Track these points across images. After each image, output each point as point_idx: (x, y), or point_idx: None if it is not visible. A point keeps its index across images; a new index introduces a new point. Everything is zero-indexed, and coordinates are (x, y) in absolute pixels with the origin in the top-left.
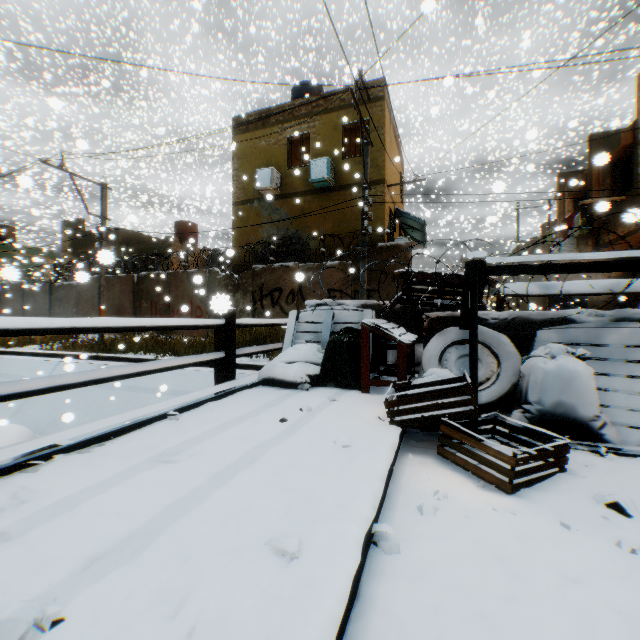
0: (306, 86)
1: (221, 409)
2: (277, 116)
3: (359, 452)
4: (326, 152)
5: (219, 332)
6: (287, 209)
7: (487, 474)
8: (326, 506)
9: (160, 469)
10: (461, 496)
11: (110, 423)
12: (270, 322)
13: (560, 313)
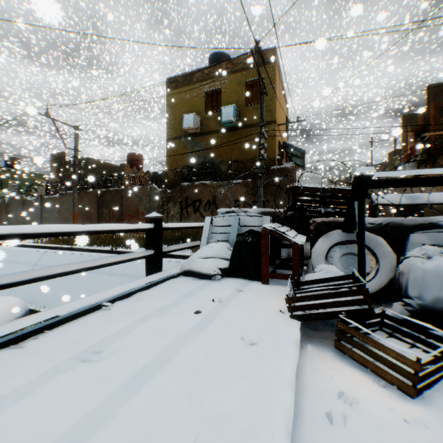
0: (218, 55)
1: (147, 299)
2: (198, 76)
3: (266, 351)
4: (233, 101)
5: (149, 234)
6: (205, 143)
7: (387, 374)
8: (237, 432)
9: (79, 370)
10: (366, 399)
11: (47, 317)
12: (190, 225)
13: (429, 219)
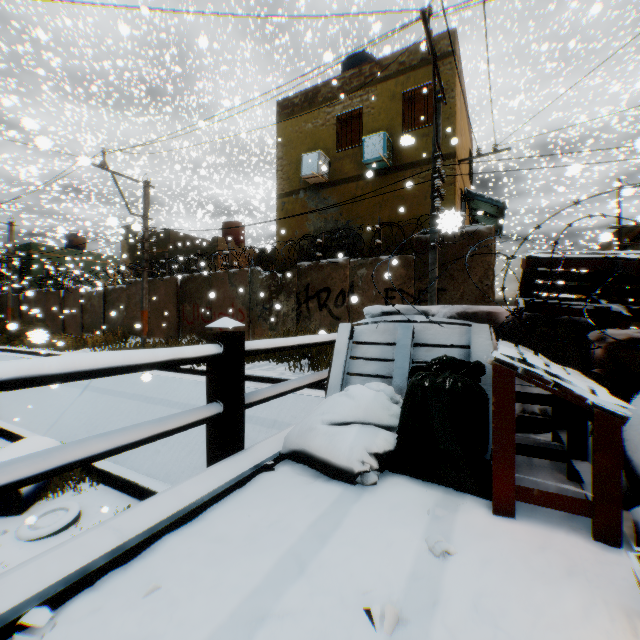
0: (358, 58)
1: (174, 580)
2: (325, 93)
3: None
4: (382, 128)
5: (214, 367)
6: (336, 198)
7: None
8: None
9: None
10: None
11: None
12: (308, 341)
13: None
